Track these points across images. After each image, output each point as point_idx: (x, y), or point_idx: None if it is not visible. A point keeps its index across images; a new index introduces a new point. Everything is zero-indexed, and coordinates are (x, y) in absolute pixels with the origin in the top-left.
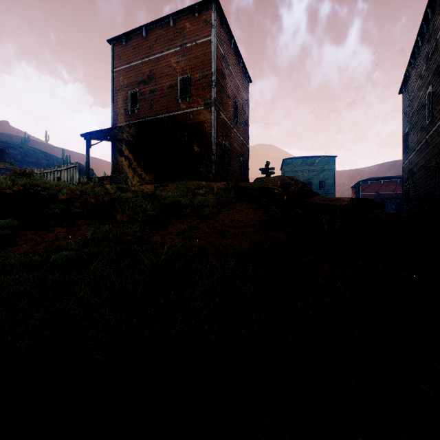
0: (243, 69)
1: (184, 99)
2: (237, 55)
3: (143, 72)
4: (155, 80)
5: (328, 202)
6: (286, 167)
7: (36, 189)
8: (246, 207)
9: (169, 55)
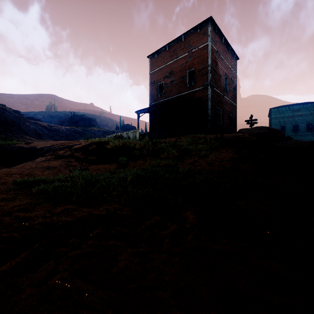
0: (231, 52)
1: (190, 83)
2: (227, 45)
3: (166, 71)
4: (173, 75)
5: (291, 145)
6: (272, 114)
7: (127, 144)
8: (226, 150)
9: (181, 58)
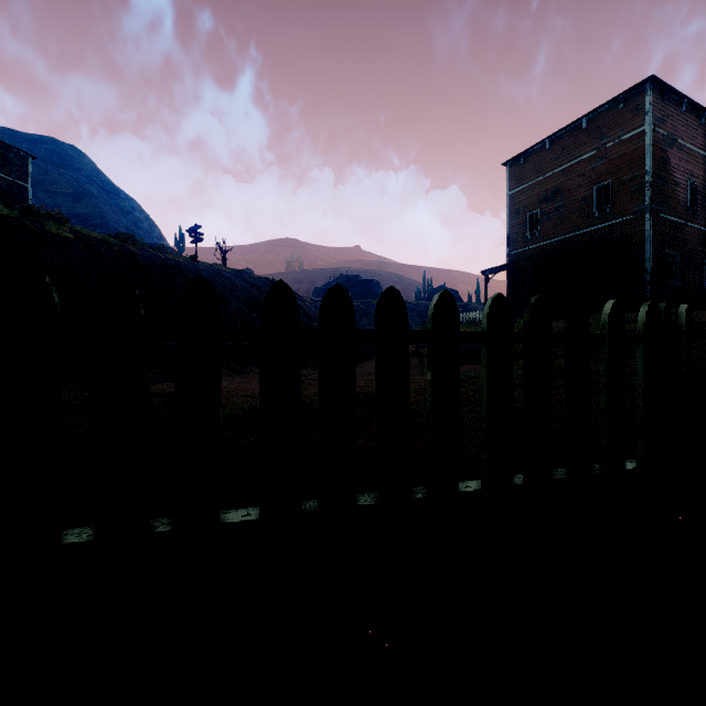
0: None
1: (602, 210)
2: (694, 111)
3: (545, 189)
4: (562, 195)
5: None
6: None
7: None
8: None
9: (580, 162)
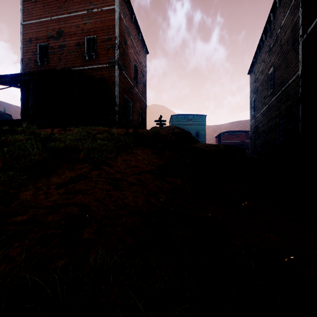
0: (142, 41)
1: (91, 56)
2: (137, 29)
3: (52, 28)
4: (64, 37)
5: (209, 147)
6: (173, 121)
7: None
8: (144, 152)
9: (77, 16)
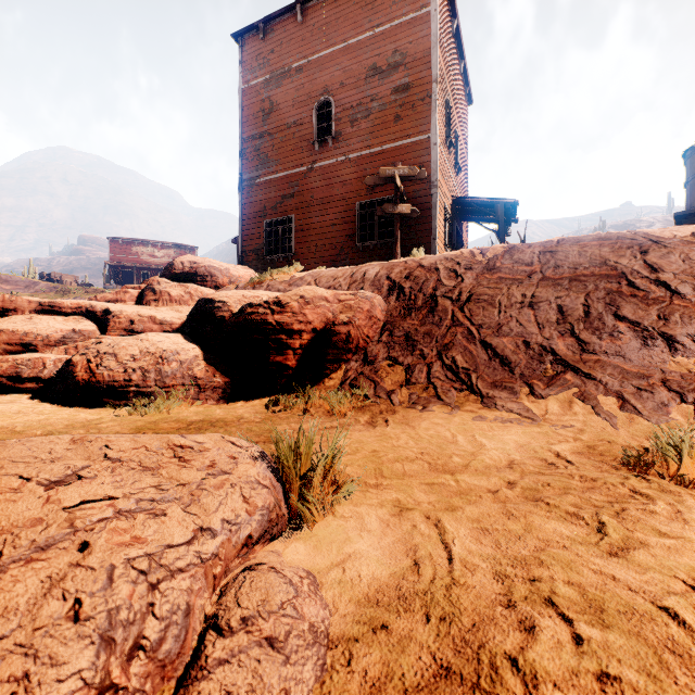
0: None
1: None
2: None
3: None
4: None
5: None
6: None
7: None
8: None
9: None
